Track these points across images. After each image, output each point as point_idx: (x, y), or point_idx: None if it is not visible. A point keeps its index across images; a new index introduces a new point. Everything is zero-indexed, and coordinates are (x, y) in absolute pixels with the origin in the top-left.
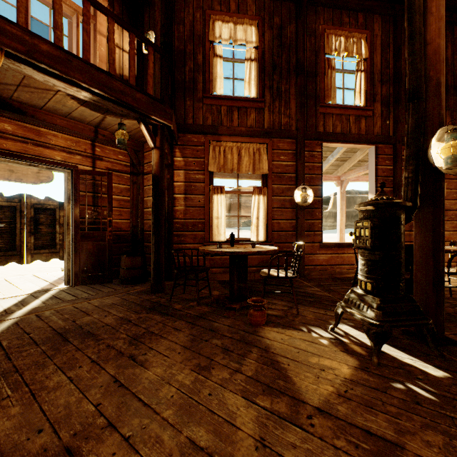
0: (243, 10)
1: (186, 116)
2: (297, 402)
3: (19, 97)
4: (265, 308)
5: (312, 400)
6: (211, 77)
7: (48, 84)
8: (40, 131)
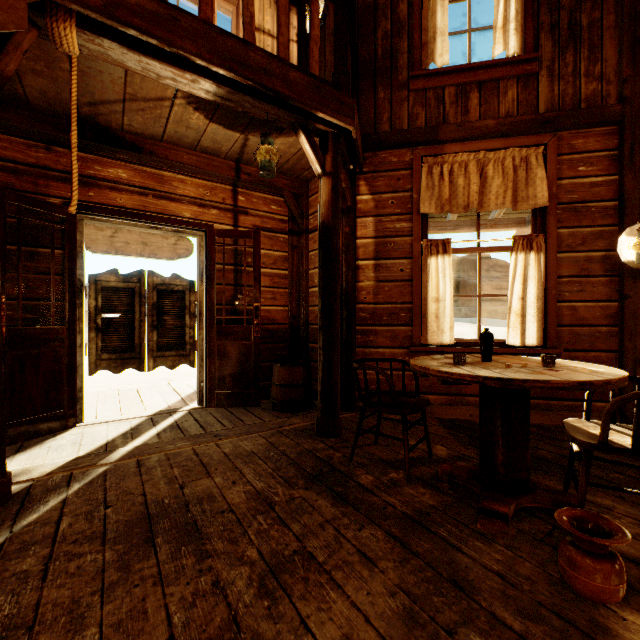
0: None
1: (378, 119)
2: None
3: (131, 124)
4: None
5: None
6: (423, 38)
7: (149, 77)
8: (163, 176)
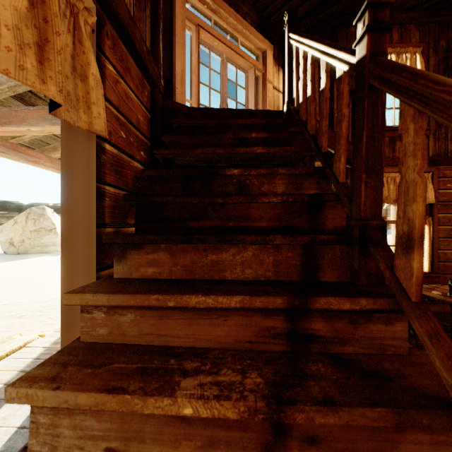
0: (406, 38)
1: None
2: None
3: None
4: None
5: None
6: None
7: None
8: None
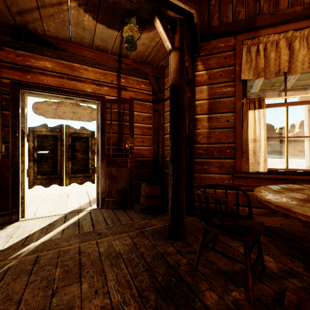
0: None
1: (210, 19)
2: None
3: (49, 30)
4: None
5: None
6: None
7: None
8: (74, 66)
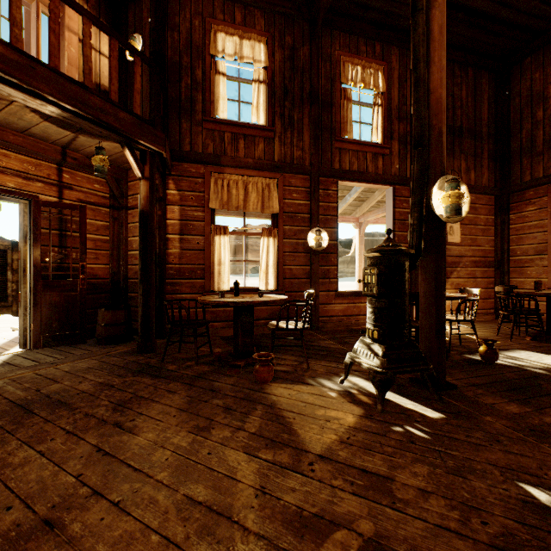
0: (251, 23)
1: (182, 141)
2: (300, 452)
3: None
4: (274, 364)
5: (315, 448)
6: (212, 97)
7: (1, 93)
8: None
